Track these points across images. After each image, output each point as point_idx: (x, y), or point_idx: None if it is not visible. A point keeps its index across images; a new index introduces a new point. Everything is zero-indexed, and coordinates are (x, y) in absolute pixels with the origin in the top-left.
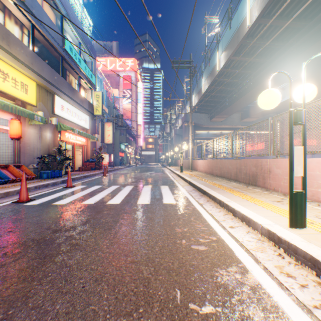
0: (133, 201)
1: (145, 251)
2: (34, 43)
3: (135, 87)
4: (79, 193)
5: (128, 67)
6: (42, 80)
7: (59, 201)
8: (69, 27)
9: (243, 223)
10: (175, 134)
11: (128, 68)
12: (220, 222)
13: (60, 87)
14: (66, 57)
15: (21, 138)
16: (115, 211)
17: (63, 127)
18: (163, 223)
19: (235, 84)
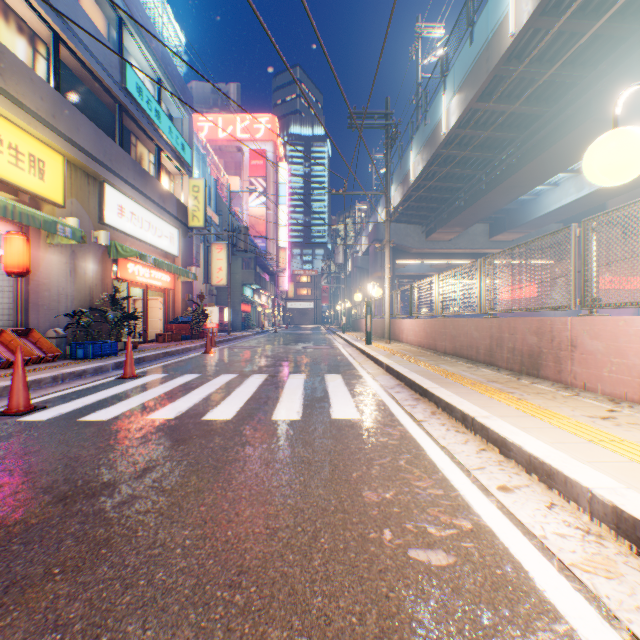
0: (264, 414)
1: (285, 567)
2: (60, 73)
3: (274, 173)
4: (146, 393)
5: (260, 133)
6: (76, 152)
7: (98, 413)
8: (136, 44)
9: (532, 479)
10: (355, 266)
11: (260, 135)
12: (473, 474)
13: (116, 167)
14: (129, 106)
15: (30, 272)
16: (218, 441)
17: (123, 251)
18: (332, 475)
19: (479, 161)
